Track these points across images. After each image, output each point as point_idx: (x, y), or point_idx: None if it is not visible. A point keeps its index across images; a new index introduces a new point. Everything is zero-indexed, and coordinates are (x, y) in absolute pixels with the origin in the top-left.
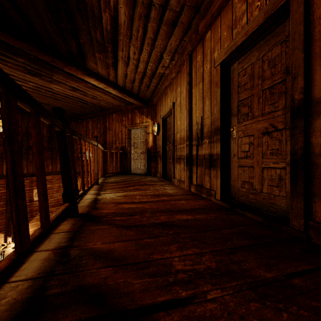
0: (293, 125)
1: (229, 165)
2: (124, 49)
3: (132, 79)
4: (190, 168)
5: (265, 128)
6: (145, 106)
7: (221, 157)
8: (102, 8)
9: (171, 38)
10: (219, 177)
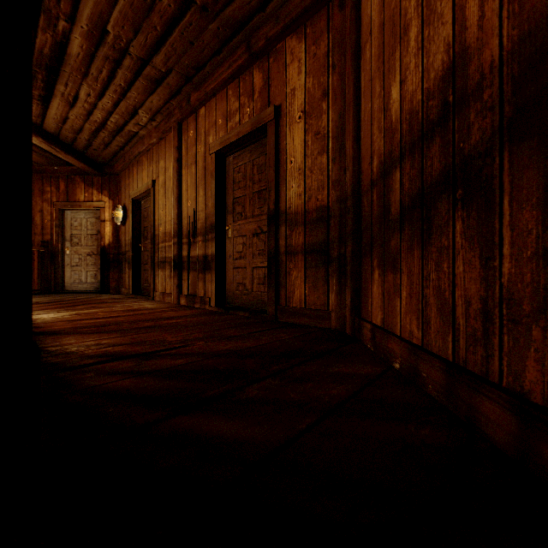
0: (269, 229)
1: (225, 267)
2: (69, 84)
3: (77, 128)
4: (180, 274)
5: (255, 229)
6: (97, 172)
7: (217, 258)
8: (41, 26)
9: (153, 95)
10: (214, 280)
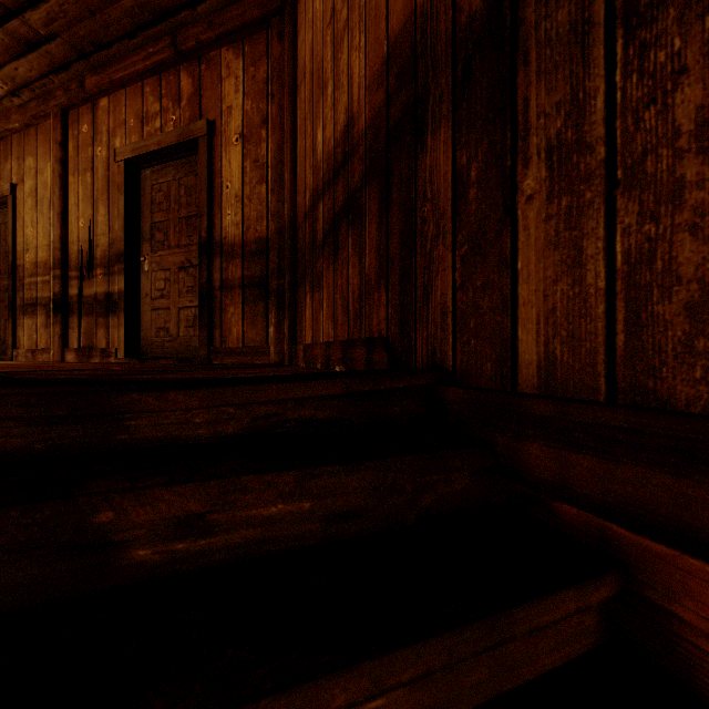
0: (201, 260)
1: (140, 309)
2: None
3: None
4: (66, 320)
5: (182, 262)
6: None
7: (128, 296)
8: None
9: (20, 61)
10: (124, 325)
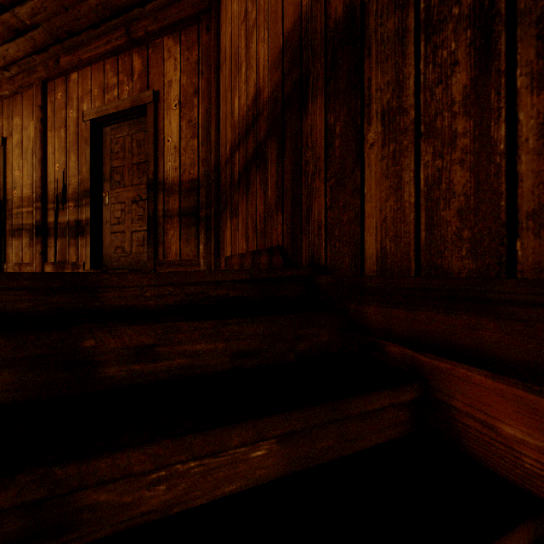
0: (148, 195)
1: (102, 232)
2: None
3: None
4: (45, 241)
5: (134, 197)
6: None
7: (93, 222)
8: None
9: (10, 44)
10: (90, 244)
